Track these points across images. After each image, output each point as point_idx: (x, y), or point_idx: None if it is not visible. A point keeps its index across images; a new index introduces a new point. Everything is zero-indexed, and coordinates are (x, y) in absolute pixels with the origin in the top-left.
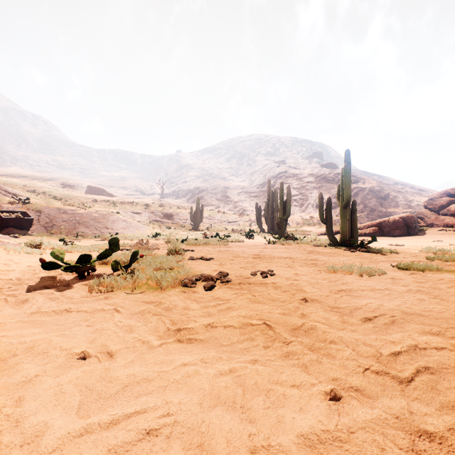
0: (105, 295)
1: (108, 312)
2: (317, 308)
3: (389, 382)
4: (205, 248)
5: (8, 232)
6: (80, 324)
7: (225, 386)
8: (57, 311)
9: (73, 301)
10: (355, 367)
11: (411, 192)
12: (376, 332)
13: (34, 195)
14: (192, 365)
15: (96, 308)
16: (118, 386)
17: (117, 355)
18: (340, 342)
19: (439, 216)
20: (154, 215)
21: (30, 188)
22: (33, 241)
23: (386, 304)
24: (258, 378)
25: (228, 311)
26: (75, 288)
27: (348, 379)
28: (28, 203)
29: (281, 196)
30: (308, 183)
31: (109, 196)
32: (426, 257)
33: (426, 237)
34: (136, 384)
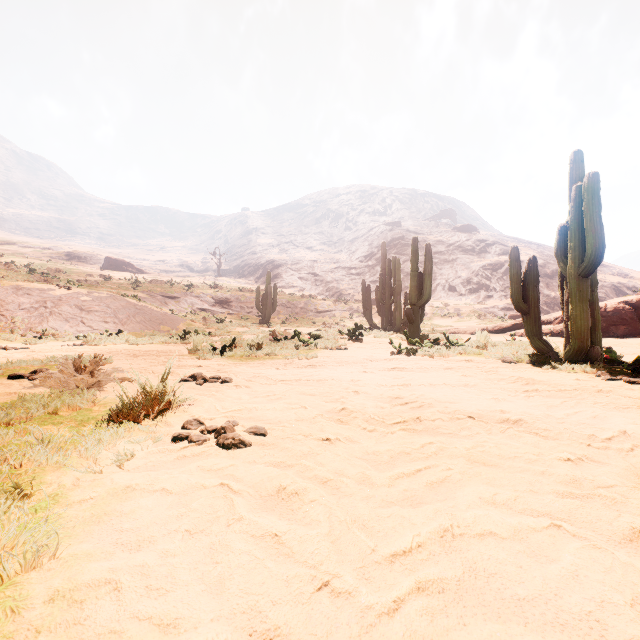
0: None
1: None
2: None
3: None
4: (262, 369)
5: None
6: None
7: None
8: None
9: None
10: None
11: None
12: None
13: None
14: None
15: None
16: None
17: None
18: None
19: None
20: (200, 301)
21: (11, 259)
22: None
23: None
24: None
25: None
26: None
27: None
28: None
29: (413, 263)
30: (436, 254)
31: (139, 273)
32: None
33: None
34: None
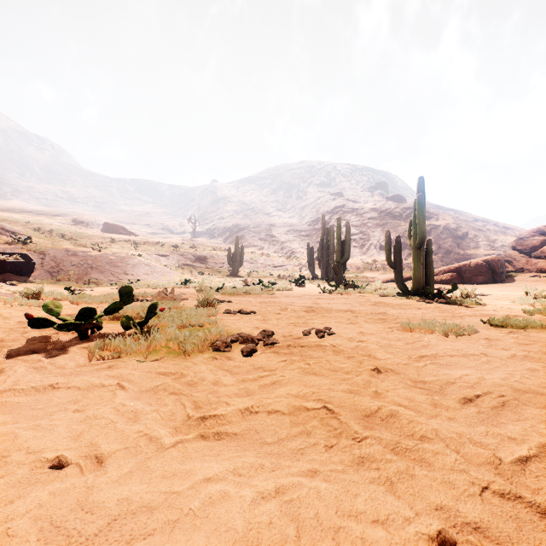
0: (109, 363)
1: (109, 389)
2: (395, 382)
3: (524, 514)
4: (245, 298)
5: (4, 278)
6: (66, 408)
7: (269, 522)
8: (38, 387)
9: (65, 371)
10: (467, 485)
11: (495, 230)
12: (483, 421)
13: (38, 234)
14: (219, 481)
15: (93, 383)
16: (101, 520)
17: (109, 462)
18: (436, 438)
19: (530, 259)
20: (184, 258)
21: (35, 225)
22: (30, 290)
23: (488, 377)
24: (320, 506)
25: (274, 387)
26: (72, 352)
27: (459, 508)
28: (30, 243)
29: (338, 235)
30: (370, 219)
31: (130, 235)
32: (523, 310)
33: (516, 284)
34: (130, 516)
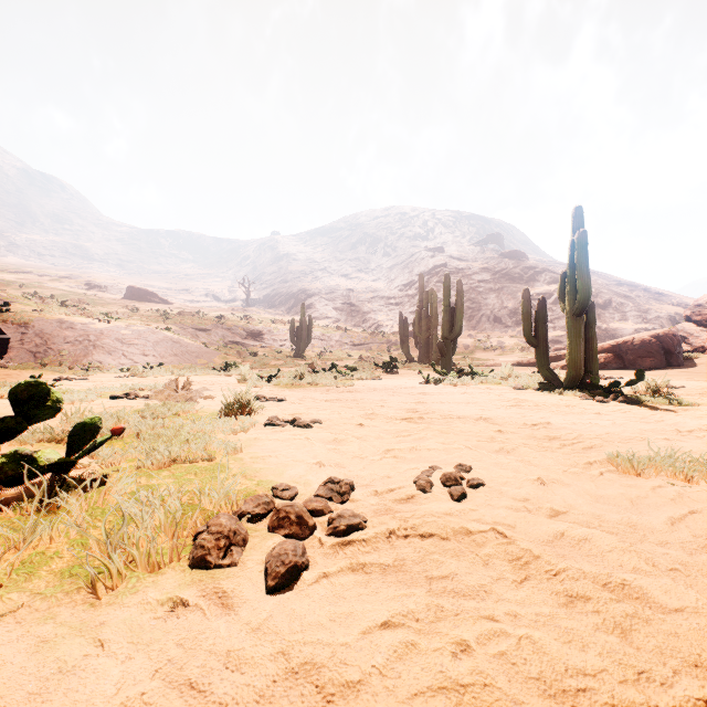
0: None
1: None
2: None
3: None
4: (308, 393)
5: None
6: None
7: None
8: None
9: None
10: None
11: (646, 297)
12: None
13: (25, 299)
14: None
15: None
16: None
17: None
18: None
19: None
20: (232, 334)
21: (32, 289)
22: None
23: None
24: None
25: None
26: None
27: None
28: (8, 312)
29: (445, 299)
30: (481, 282)
31: (163, 303)
32: None
33: (703, 370)
34: None
